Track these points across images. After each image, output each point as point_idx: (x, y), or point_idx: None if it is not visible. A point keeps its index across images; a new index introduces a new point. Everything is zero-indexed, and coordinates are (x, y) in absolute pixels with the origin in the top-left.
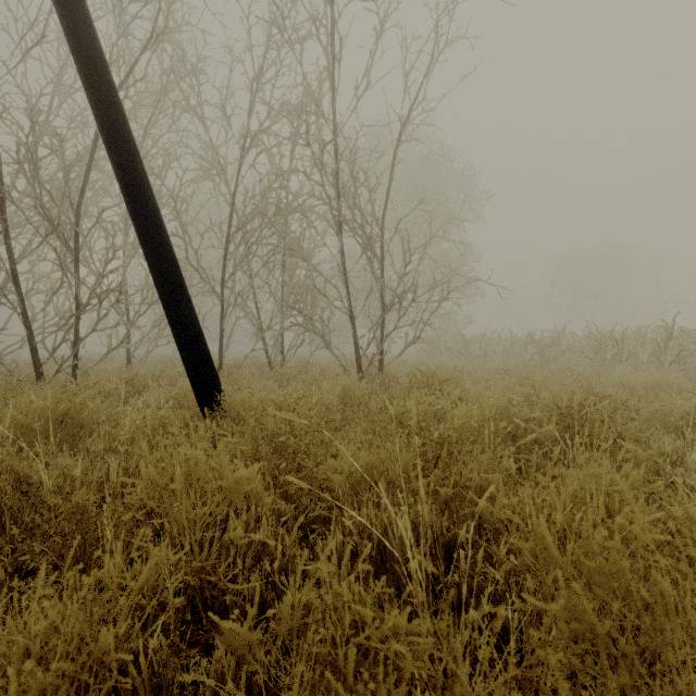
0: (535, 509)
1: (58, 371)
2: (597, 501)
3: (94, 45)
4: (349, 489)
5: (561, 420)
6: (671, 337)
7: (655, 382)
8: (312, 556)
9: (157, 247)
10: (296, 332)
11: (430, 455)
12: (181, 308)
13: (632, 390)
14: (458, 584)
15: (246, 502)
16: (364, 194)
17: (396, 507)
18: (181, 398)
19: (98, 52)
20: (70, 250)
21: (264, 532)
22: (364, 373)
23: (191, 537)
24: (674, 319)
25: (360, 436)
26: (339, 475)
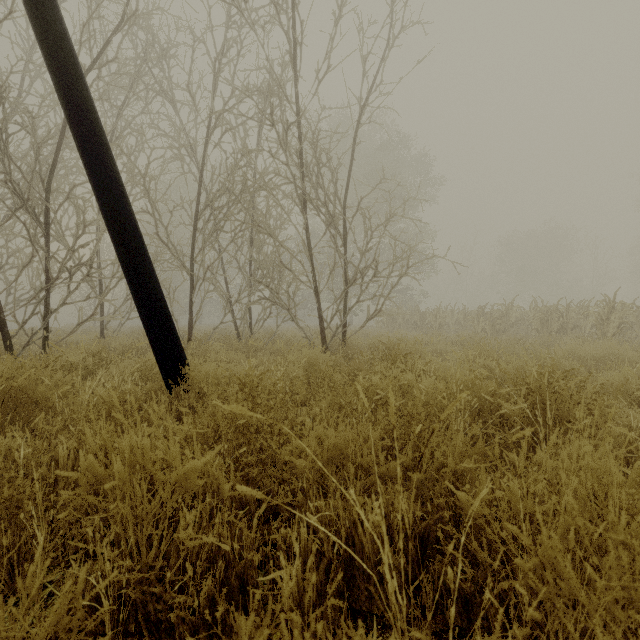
0: (524, 506)
1: (27, 343)
2: (599, 500)
3: (53, 11)
4: (314, 474)
5: (530, 395)
6: (612, 310)
7: (603, 353)
8: (274, 550)
9: (119, 219)
10: (263, 305)
11: (397, 433)
12: (144, 281)
13: (582, 361)
14: (433, 580)
15: (203, 490)
16: (328, 177)
17: (365, 496)
18: (148, 370)
19: (57, 19)
20: (40, 225)
21: (219, 530)
22: (328, 344)
23: (138, 535)
24: (615, 293)
25: (325, 411)
26: (304, 460)
